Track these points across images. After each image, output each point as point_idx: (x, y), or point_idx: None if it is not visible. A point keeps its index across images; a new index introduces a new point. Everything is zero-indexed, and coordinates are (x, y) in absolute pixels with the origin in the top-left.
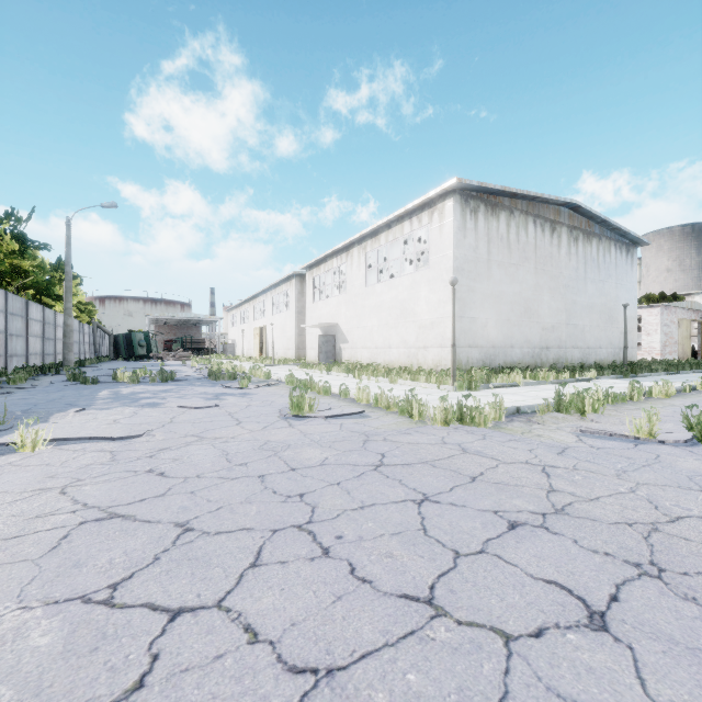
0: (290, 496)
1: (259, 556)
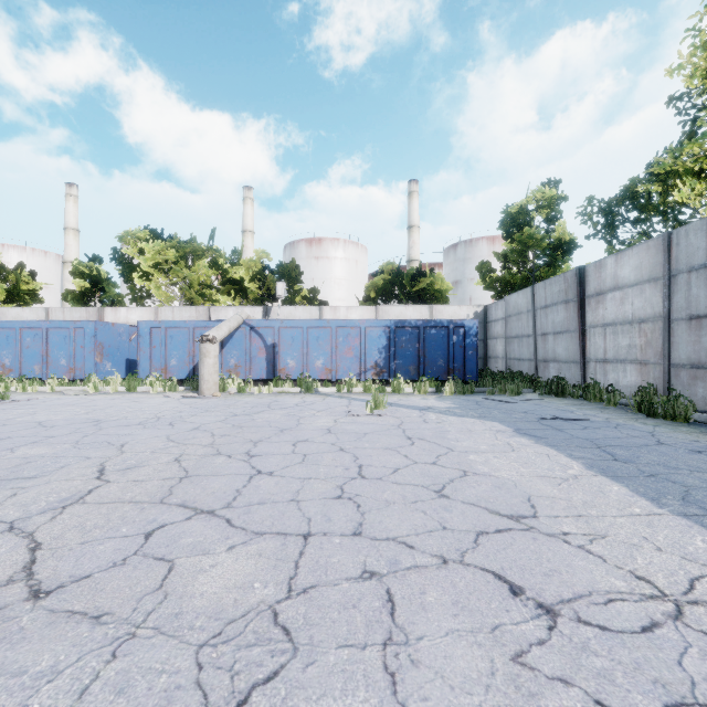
0: (349, 498)
1: (395, 471)
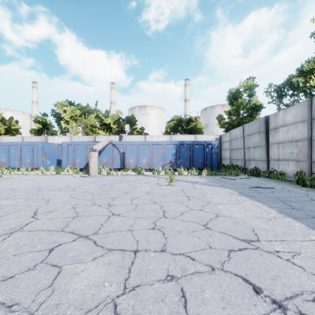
0: (159, 229)
1: (182, 214)
